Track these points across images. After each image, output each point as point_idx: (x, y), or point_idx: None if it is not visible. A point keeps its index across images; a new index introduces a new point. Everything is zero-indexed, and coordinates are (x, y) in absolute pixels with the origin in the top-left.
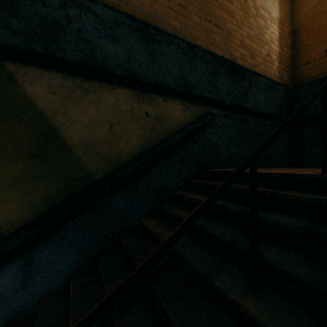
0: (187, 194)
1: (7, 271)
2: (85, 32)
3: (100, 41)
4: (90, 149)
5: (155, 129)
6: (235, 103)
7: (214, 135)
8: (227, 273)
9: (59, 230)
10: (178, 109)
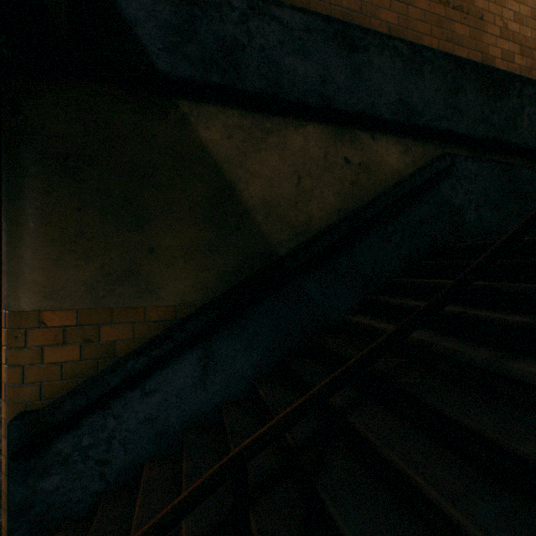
0: (416, 279)
1: (185, 361)
2: (268, 49)
3: (286, 59)
4: (272, 213)
5: (358, 183)
6: (492, 136)
7: (455, 190)
8: (526, 363)
9: (239, 318)
10: (393, 151)
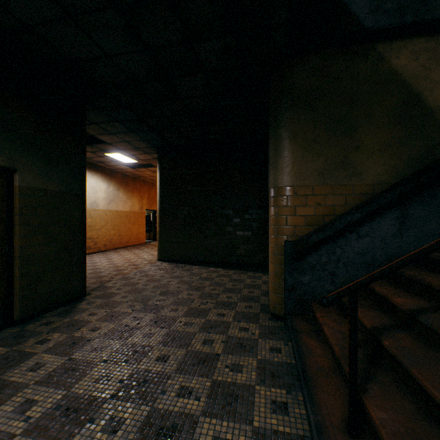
0: None
1: (386, 218)
2: None
3: None
4: None
5: None
6: None
7: None
8: None
9: (429, 190)
10: None
